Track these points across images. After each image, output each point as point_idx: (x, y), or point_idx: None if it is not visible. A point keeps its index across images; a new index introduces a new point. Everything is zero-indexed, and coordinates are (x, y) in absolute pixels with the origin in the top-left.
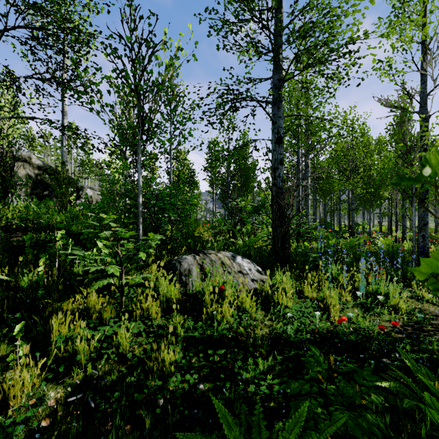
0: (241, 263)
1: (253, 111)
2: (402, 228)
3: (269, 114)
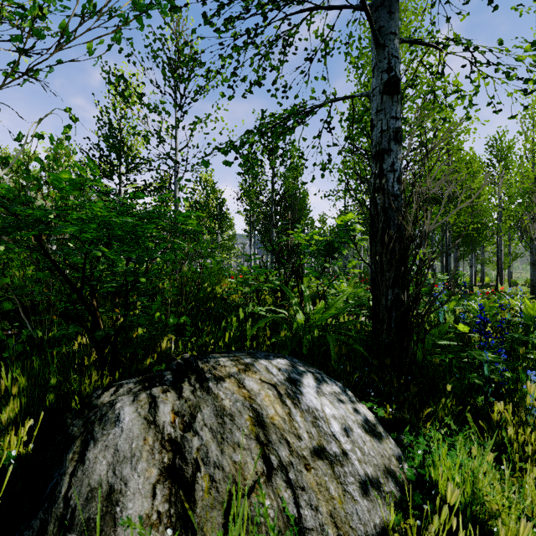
0: (319, 409)
1: (326, 43)
2: (532, 281)
3: (373, 21)
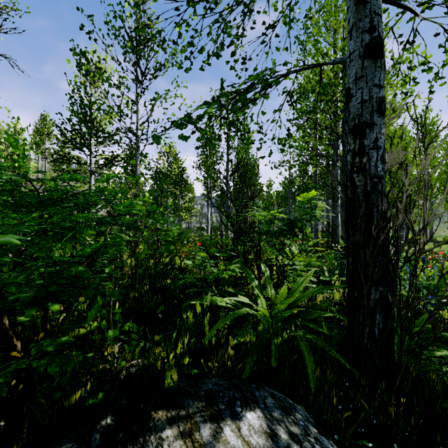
0: None
1: (290, 8)
2: None
3: None
